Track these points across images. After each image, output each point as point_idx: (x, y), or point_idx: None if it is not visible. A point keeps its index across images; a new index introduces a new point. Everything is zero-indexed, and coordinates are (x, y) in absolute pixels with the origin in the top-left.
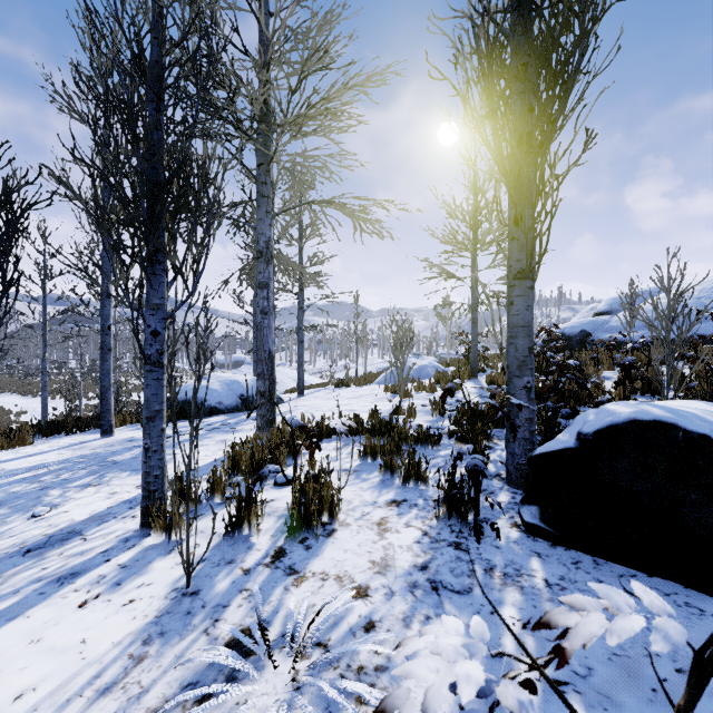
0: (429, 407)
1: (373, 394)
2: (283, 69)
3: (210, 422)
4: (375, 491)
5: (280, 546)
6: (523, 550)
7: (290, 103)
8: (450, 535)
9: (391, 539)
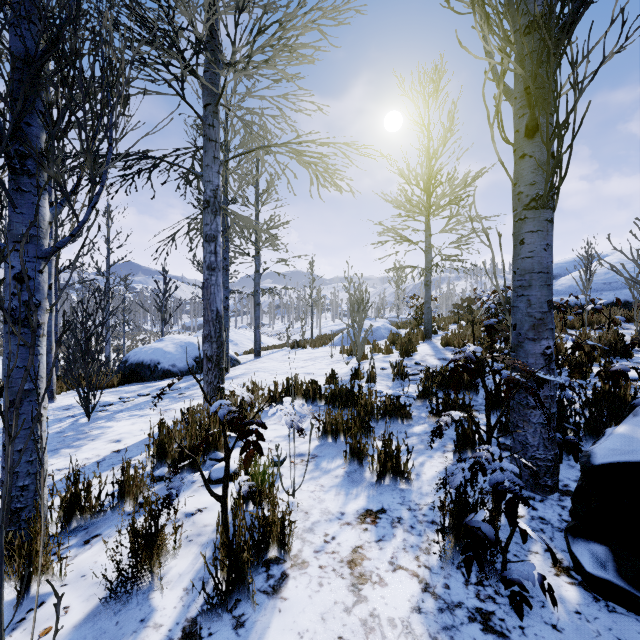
0: (388, 370)
1: (329, 356)
2: None
3: (160, 386)
4: (341, 493)
5: (193, 618)
6: (603, 639)
7: (237, 25)
8: (466, 591)
9: (374, 602)
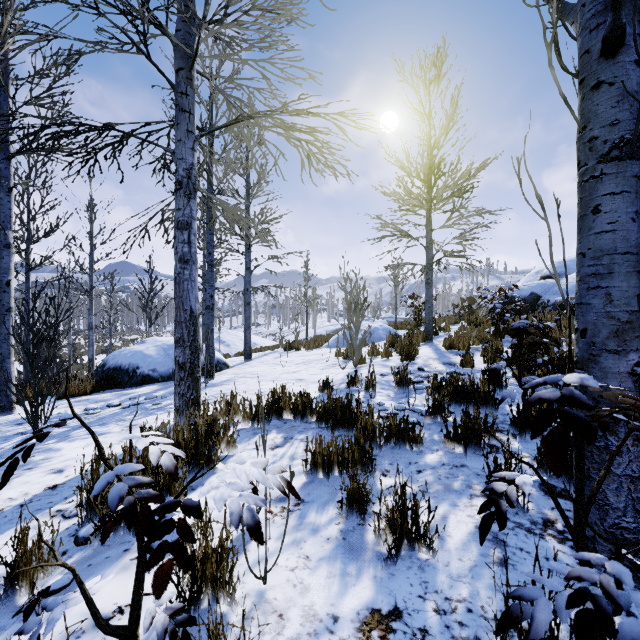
0: (389, 376)
1: (324, 360)
2: None
3: (135, 394)
4: (334, 573)
5: None
6: None
7: None
8: None
9: None
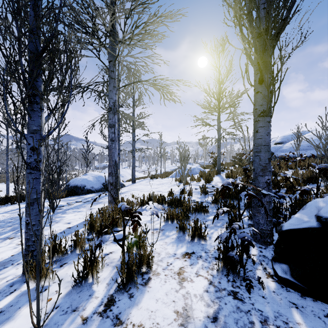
0: (198, 189)
1: (169, 183)
2: (121, 2)
3: (86, 197)
4: (174, 245)
5: (111, 294)
6: (283, 301)
7: (125, 24)
8: (227, 284)
9: (188, 288)
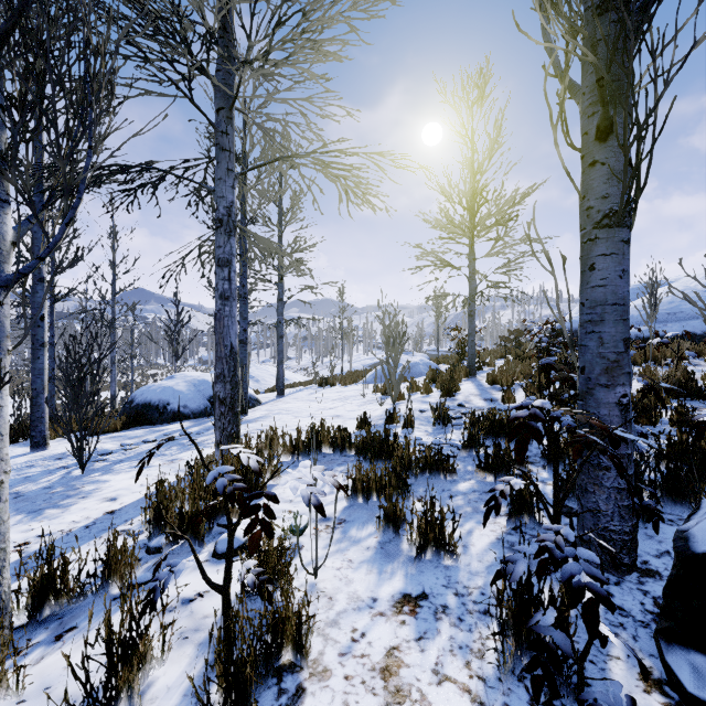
0: (428, 412)
1: (361, 396)
2: None
3: (168, 431)
4: (373, 571)
5: None
6: None
7: (253, 15)
8: None
9: None
